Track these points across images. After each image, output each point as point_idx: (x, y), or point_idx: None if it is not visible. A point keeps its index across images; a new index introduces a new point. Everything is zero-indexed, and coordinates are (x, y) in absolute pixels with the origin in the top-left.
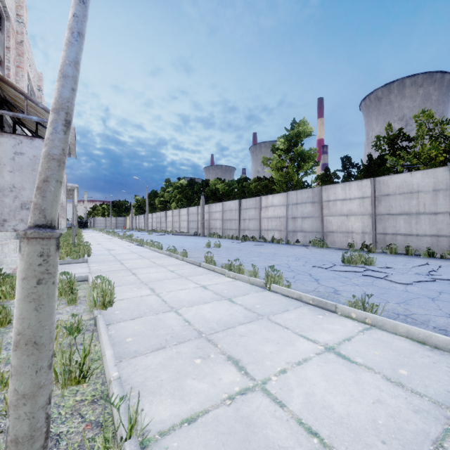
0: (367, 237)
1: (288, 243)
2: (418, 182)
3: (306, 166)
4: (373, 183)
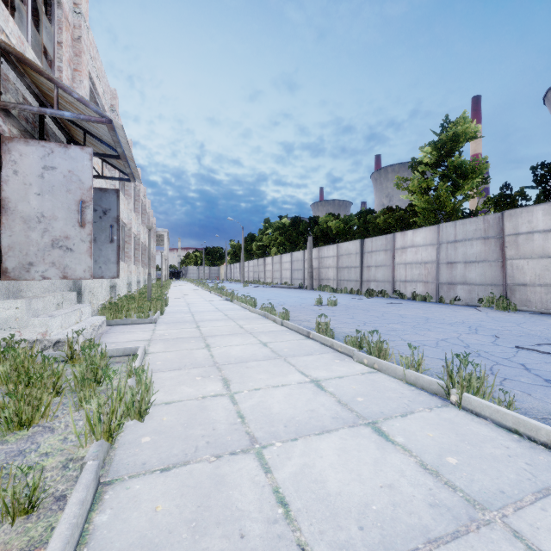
0: None
1: (441, 301)
2: None
3: (467, 184)
4: None
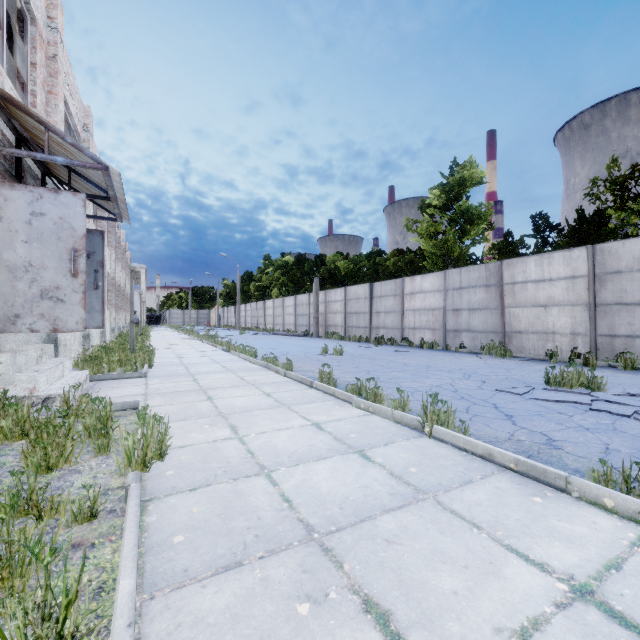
0: (580, 341)
1: (447, 349)
2: None
3: (474, 230)
4: (592, 254)
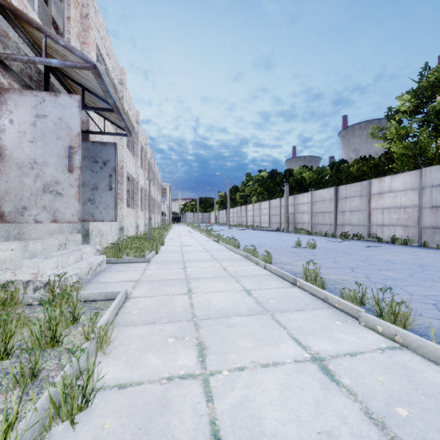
0: None
1: (425, 246)
2: None
3: None
4: None
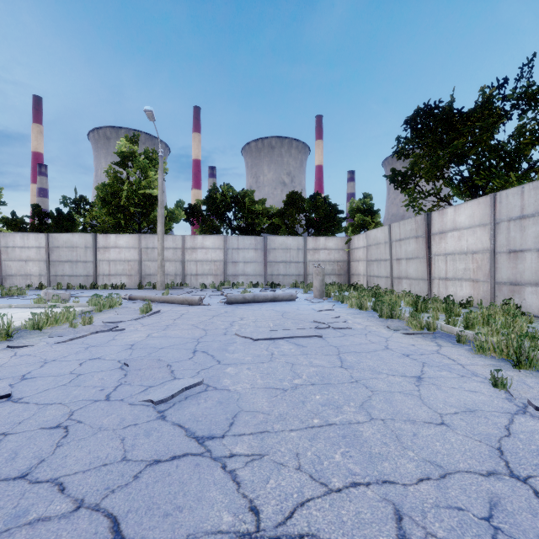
0: (43, 278)
1: None
2: (77, 241)
3: None
4: (47, 237)
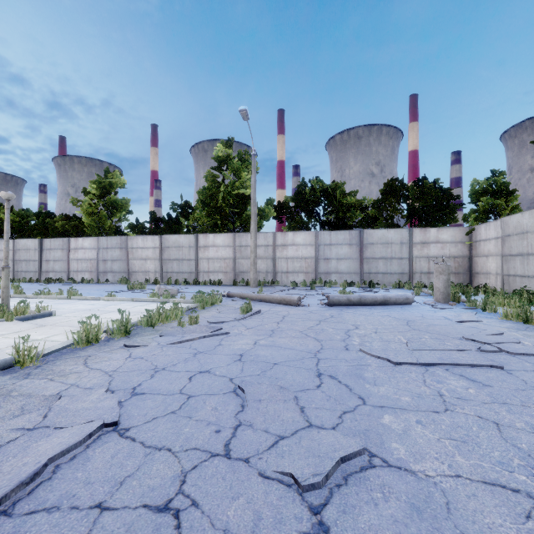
0: (158, 275)
1: (99, 283)
2: (182, 241)
3: (119, 214)
4: (161, 239)
